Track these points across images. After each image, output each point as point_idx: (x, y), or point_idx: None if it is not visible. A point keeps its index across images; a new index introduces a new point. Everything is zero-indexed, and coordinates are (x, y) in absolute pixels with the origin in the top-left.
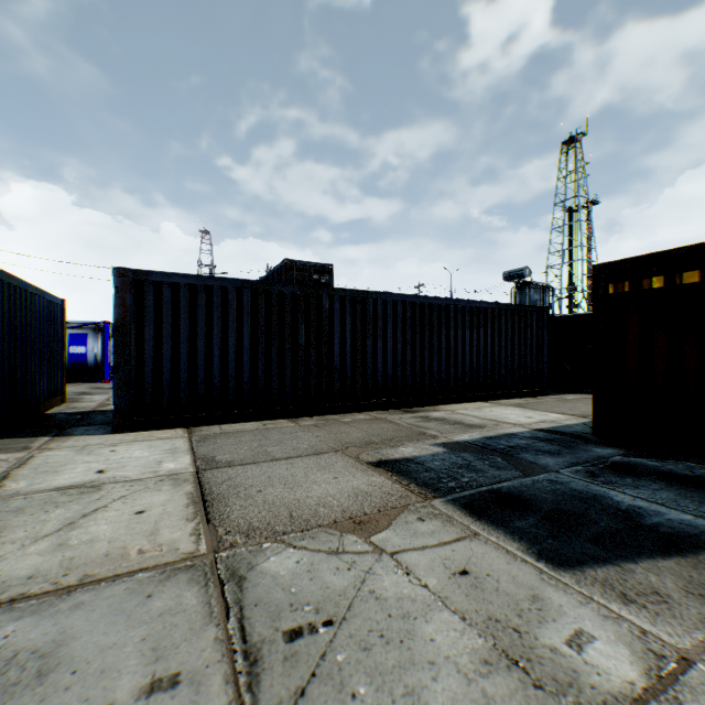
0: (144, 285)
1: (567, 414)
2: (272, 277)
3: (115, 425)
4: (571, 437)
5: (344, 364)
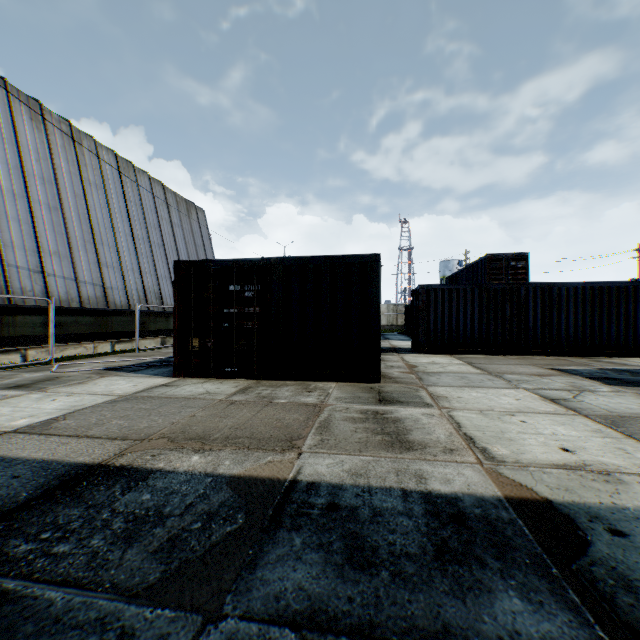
0: (430, 291)
1: None
2: (476, 265)
3: (419, 351)
4: None
5: (535, 327)
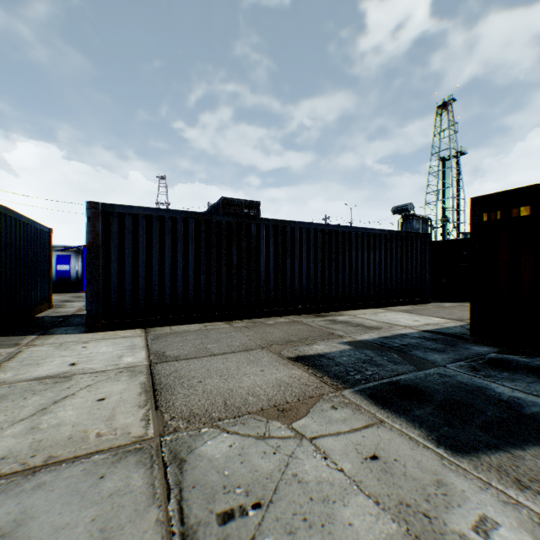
0: (111, 216)
1: (447, 318)
2: (212, 211)
3: (87, 326)
4: (452, 337)
5: (268, 278)
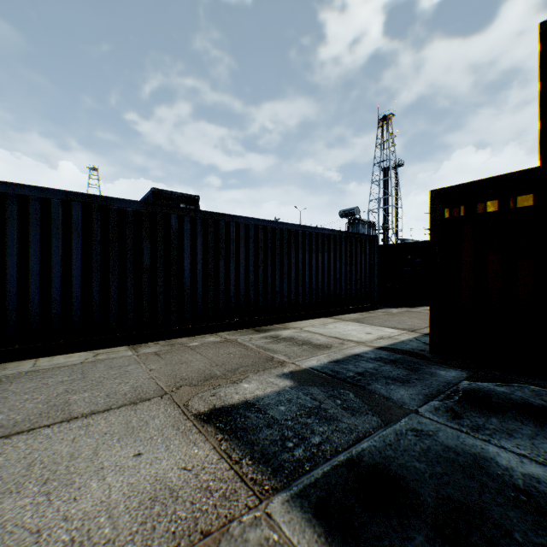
0: None
1: (399, 329)
2: None
3: None
4: (412, 357)
5: (195, 285)
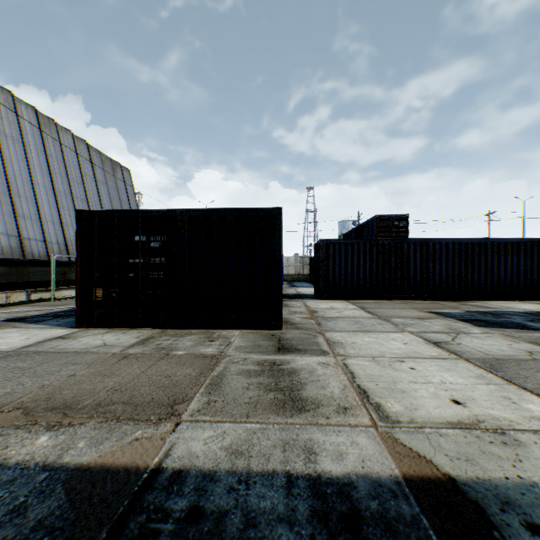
0: (329, 245)
1: None
2: (367, 224)
3: (320, 297)
4: None
5: (415, 276)
